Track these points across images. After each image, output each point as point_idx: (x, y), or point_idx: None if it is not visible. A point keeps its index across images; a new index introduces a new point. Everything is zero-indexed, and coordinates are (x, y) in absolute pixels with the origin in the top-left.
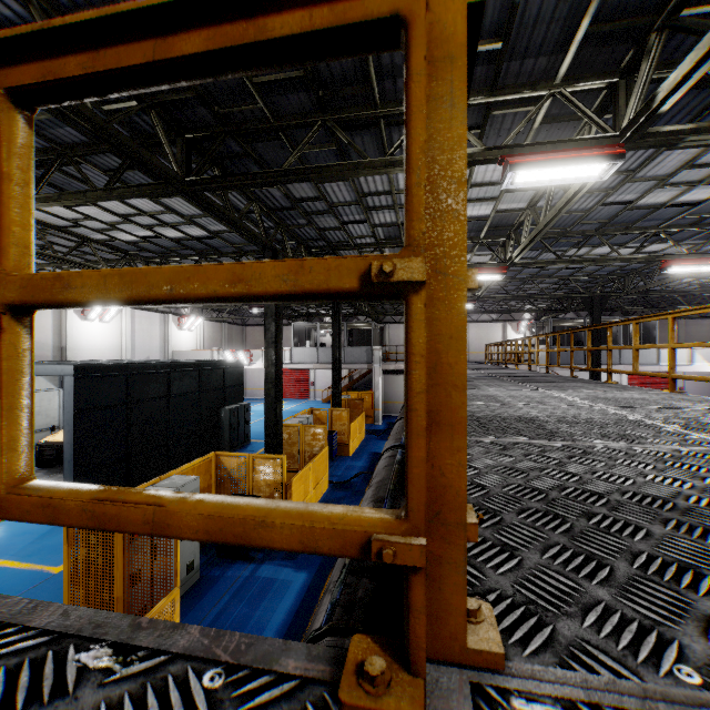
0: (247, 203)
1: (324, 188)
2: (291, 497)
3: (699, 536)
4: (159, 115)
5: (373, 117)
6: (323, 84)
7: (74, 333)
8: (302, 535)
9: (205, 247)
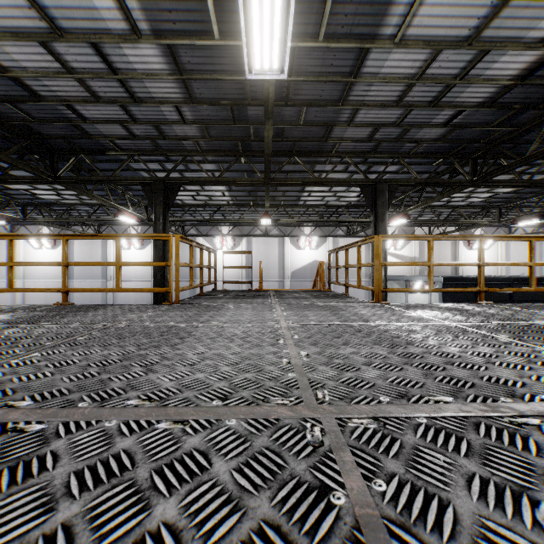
0: (541, 163)
1: None
2: None
3: (443, 310)
4: (454, 158)
5: None
6: (537, 103)
7: (463, 258)
8: (370, 289)
9: (541, 189)
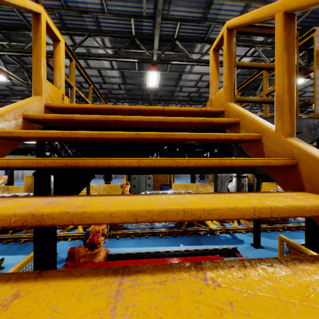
0: (253, 106)
1: (272, 94)
2: (263, 187)
3: None
4: None
5: (255, 86)
6: None
7: None
8: None
9: None
